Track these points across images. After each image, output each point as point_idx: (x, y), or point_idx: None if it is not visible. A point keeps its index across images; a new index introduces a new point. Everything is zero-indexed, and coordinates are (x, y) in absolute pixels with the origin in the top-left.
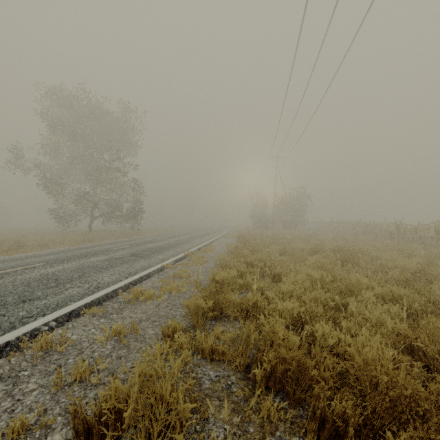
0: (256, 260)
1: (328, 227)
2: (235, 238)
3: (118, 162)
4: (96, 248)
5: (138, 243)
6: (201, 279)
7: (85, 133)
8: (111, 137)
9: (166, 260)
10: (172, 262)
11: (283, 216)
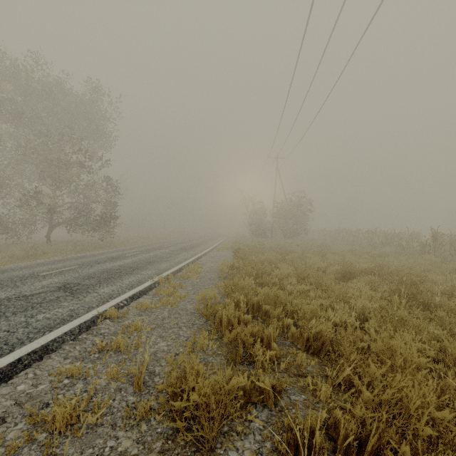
0: (266, 296)
1: (336, 237)
2: (230, 250)
3: (79, 154)
4: (19, 272)
5: (95, 260)
6: (160, 354)
7: (34, 115)
8: (75, 124)
9: (114, 297)
10: (122, 302)
11: (284, 224)
